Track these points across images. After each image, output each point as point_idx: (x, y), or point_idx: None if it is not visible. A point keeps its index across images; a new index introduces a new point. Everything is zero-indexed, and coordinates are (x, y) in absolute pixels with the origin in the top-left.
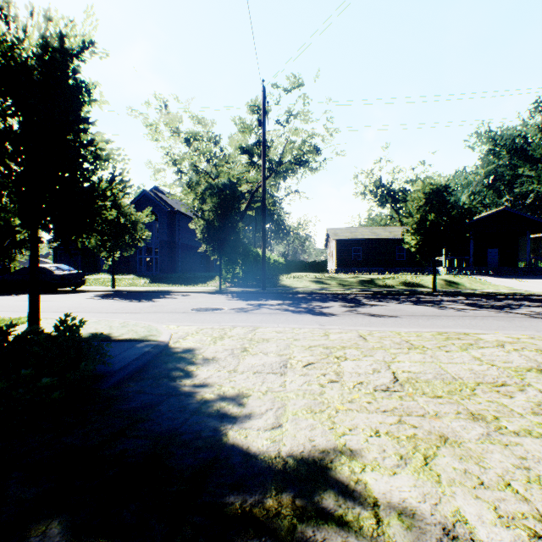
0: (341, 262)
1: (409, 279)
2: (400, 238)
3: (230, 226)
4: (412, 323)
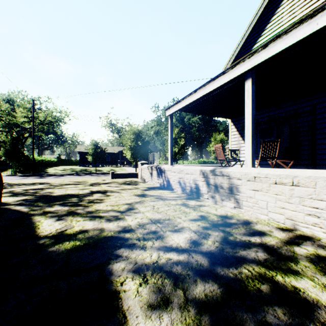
0: (82, 161)
1: (100, 168)
2: (107, 152)
3: (17, 150)
4: (62, 178)
